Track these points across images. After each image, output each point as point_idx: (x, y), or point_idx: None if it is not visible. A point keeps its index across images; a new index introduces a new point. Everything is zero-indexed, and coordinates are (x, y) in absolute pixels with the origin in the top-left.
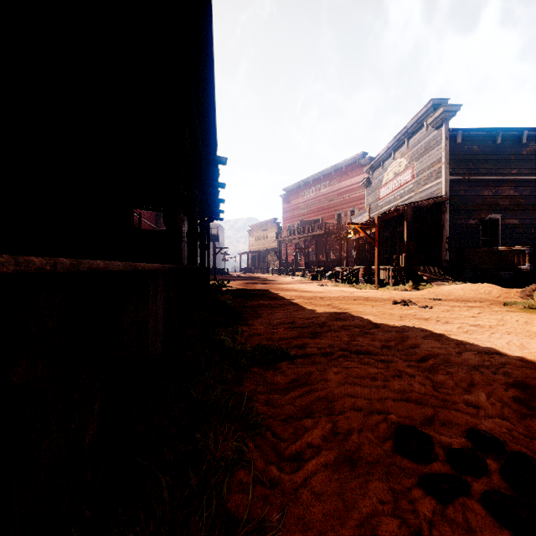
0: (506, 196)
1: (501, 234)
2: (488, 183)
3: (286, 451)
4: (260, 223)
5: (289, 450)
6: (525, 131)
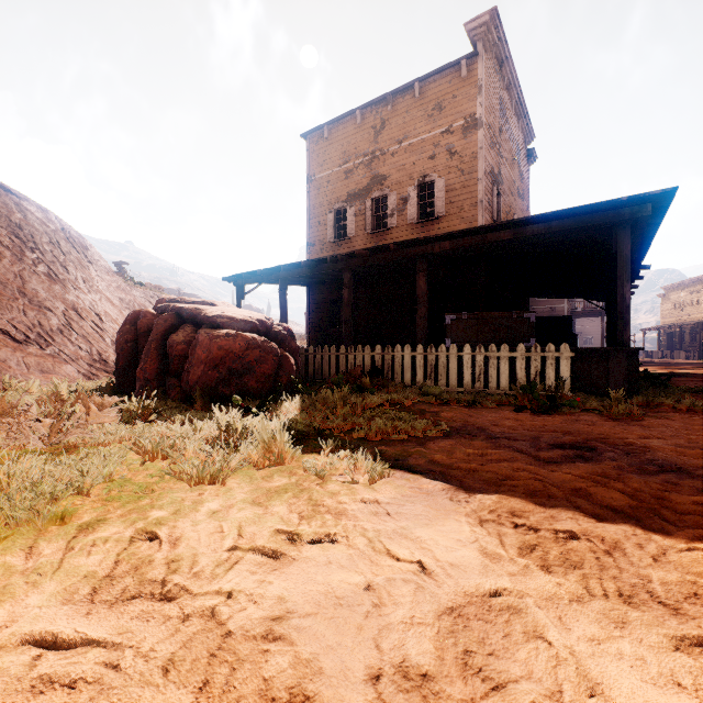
0: None
1: None
2: None
3: (698, 398)
4: (684, 281)
5: (699, 398)
6: None
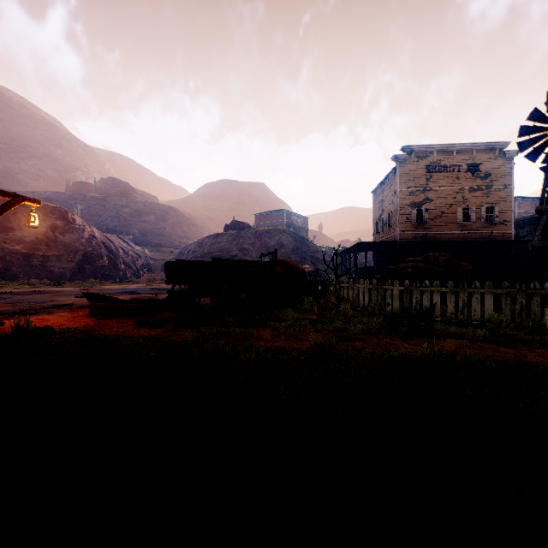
0: None
1: None
2: None
3: None
4: None
5: None
6: None
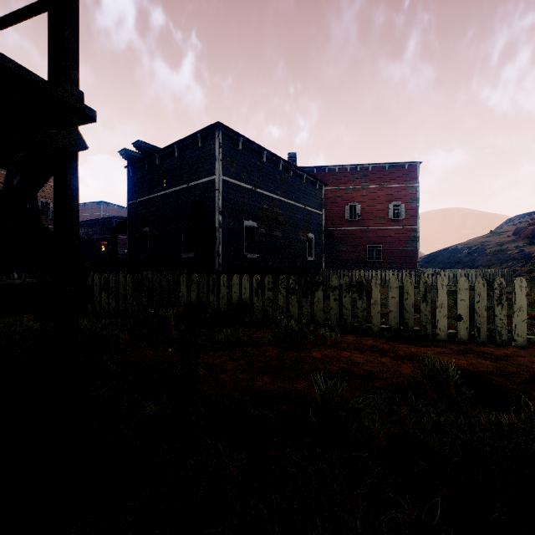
0: (152, 211)
1: (150, 243)
2: (144, 203)
3: None
4: None
5: None
6: (156, 155)
